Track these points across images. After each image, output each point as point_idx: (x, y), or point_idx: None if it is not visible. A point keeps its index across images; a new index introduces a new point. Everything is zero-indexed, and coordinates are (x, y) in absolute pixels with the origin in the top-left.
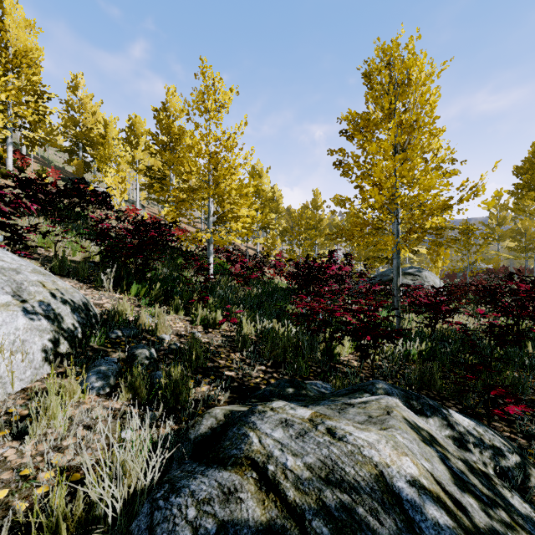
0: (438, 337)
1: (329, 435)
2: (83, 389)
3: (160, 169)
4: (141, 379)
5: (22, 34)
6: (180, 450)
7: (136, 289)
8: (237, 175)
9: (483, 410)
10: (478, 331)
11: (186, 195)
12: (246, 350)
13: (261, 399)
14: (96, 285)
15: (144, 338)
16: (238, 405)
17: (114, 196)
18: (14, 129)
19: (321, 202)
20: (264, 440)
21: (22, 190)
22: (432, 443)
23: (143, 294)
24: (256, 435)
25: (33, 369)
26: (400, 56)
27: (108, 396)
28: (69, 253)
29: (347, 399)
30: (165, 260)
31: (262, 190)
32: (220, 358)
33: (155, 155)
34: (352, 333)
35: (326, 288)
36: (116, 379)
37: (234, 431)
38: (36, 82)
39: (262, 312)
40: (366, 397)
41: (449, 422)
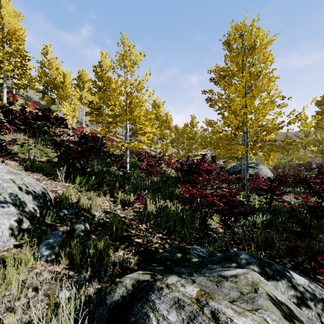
0: (272, 210)
1: (214, 322)
2: (36, 257)
3: (98, 102)
4: (76, 249)
5: (12, 20)
6: (100, 312)
7: (79, 180)
8: (144, 106)
9: (308, 265)
10: (298, 206)
11: (112, 119)
12: (149, 222)
13: (159, 264)
14: (54, 177)
15: (82, 214)
16: (143, 271)
17: (68, 119)
18: (8, 79)
19: (196, 123)
20: (161, 323)
21: (5, 117)
22: (291, 318)
23: (84, 183)
24: (155, 317)
25: (1, 242)
26: (249, 30)
27: (53, 262)
28: (38, 157)
29: (220, 269)
30: (99, 159)
31: (160, 115)
32: (132, 228)
33: (94, 94)
34: (219, 212)
35: (200, 178)
36: (60, 247)
37: (138, 308)
38: (21, 49)
39: (160, 194)
40: (235, 269)
41: (292, 284)
